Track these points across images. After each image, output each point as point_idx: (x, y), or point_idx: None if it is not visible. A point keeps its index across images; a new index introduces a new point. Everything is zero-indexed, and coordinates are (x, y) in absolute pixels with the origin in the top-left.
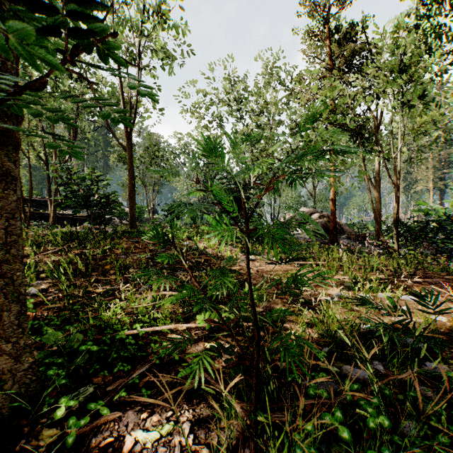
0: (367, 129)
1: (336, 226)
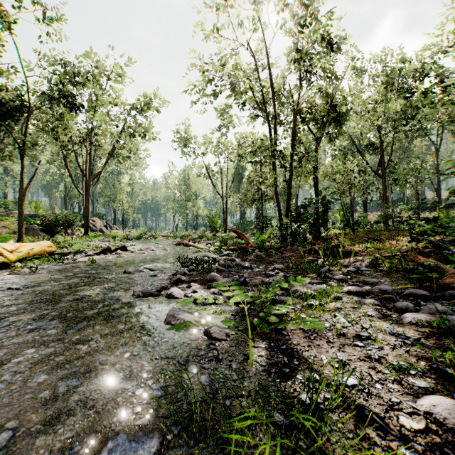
0: None
1: None
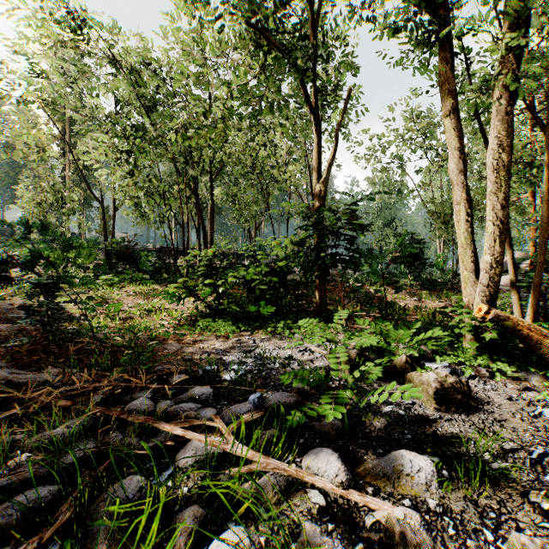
0: None
1: None
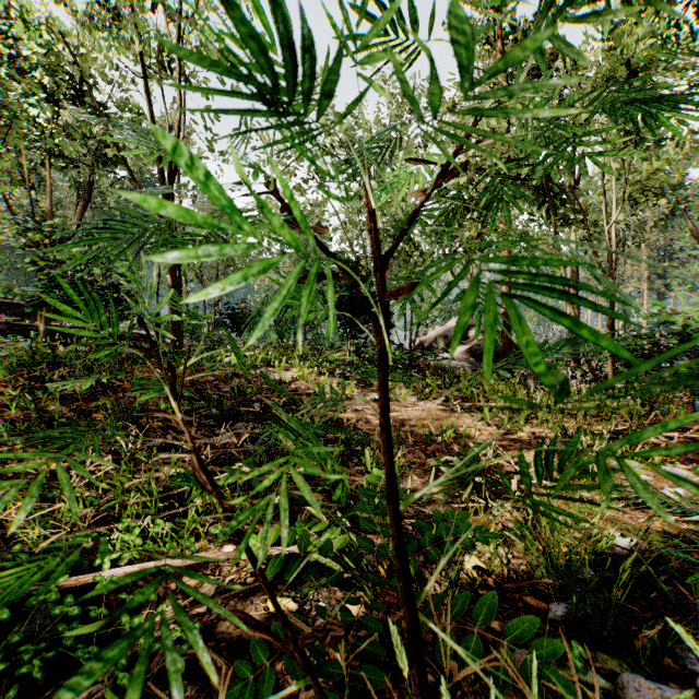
0: (564, 184)
1: (512, 344)
